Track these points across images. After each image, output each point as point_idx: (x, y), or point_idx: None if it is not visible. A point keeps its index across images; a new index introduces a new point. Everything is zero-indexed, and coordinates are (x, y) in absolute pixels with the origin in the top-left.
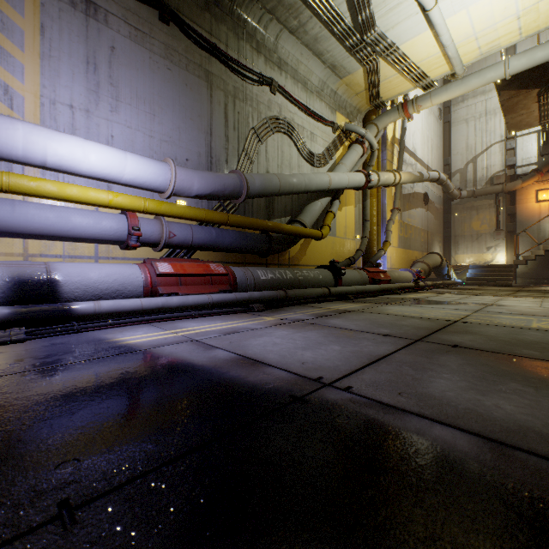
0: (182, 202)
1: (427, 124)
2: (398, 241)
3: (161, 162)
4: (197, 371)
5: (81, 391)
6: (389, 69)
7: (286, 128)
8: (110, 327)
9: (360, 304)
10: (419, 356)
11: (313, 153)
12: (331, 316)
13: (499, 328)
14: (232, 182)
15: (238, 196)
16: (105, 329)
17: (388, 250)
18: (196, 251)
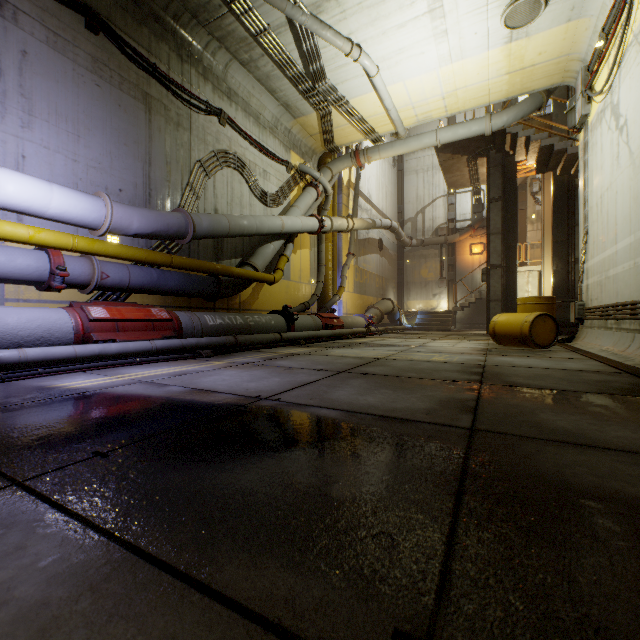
0: (114, 238)
1: (382, 171)
2: (354, 286)
3: (94, 197)
4: (157, 399)
5: (57, 416)
6: (342, 118)
7: (237, 163)
8: (40, 376)
9: (310, 348)
10: (336, 381)
11: (266, 193)
12: (279, 359)
13: (407, 362)
14: (177, 222)
15: (183, 236)
16: (33, 379)
17: (344, 296)
18: (131, 294)
